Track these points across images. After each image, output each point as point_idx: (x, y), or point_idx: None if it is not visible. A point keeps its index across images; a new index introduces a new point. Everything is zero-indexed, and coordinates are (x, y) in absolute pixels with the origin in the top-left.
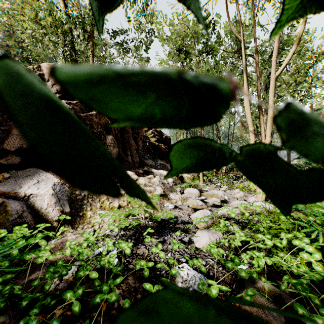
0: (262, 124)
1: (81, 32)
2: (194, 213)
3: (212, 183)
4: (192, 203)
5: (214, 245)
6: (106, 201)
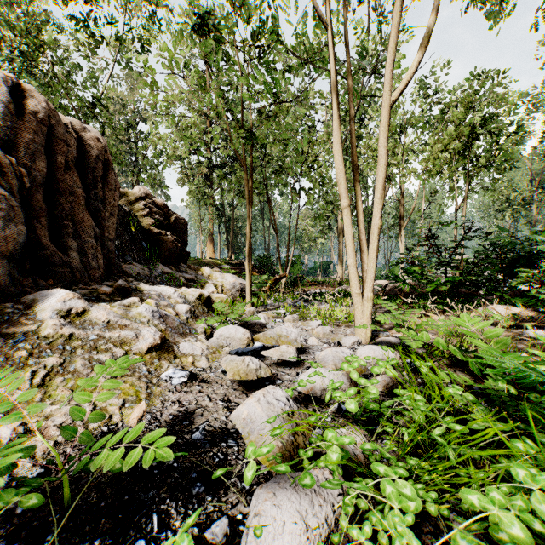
0: (360, 198)
1: None
2: (242, 406)
3: (268, 308)
4: (233, 366)
5: None
6: None
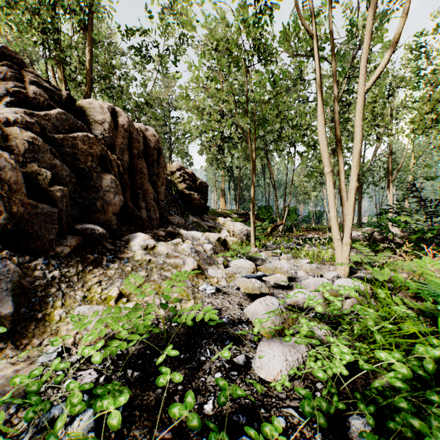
0: (342, 164)
1: (67, 14)
2: (251, 305)
3: (268, 248)
4: (244, 284)
5: (308, 391)
6: (96, 287)
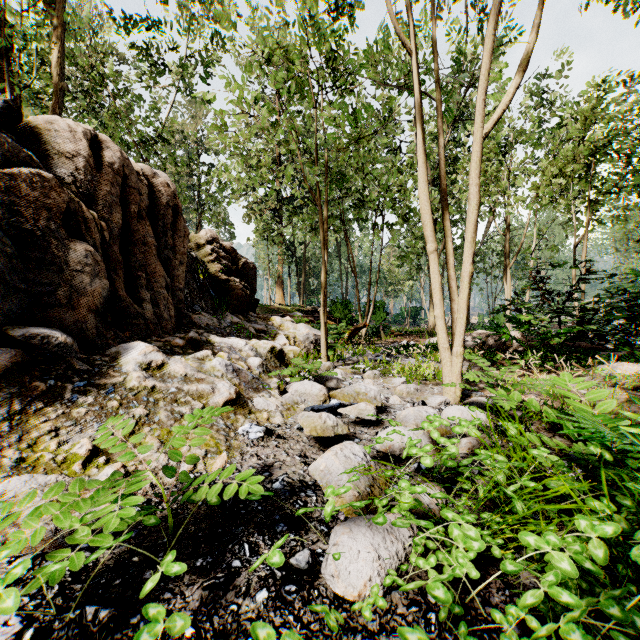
0: (450, 240)
1: None
2: (320, 458)
3: (346, 362)
4: (310, 422)
5: (422, 633)
6: (48, 439)
